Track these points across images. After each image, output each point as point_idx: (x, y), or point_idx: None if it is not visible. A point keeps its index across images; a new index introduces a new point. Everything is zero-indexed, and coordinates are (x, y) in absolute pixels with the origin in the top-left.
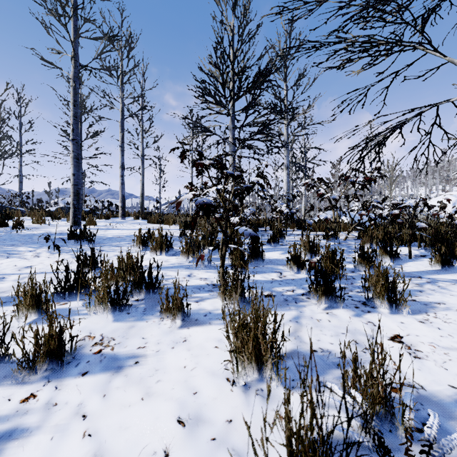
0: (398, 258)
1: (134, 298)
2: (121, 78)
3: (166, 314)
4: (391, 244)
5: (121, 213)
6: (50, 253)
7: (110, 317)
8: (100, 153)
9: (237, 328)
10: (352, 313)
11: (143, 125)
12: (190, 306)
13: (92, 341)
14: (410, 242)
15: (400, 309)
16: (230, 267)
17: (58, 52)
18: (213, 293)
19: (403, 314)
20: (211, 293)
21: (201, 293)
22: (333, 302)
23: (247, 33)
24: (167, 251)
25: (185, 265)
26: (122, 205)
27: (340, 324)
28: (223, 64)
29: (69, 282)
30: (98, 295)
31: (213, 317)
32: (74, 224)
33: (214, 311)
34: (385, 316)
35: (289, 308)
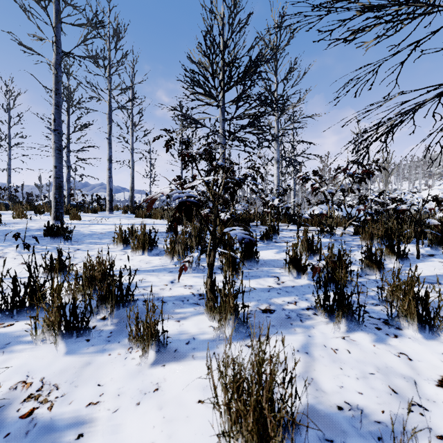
0: (407, 258)
1: (100, 316)
2: (109, 69)
3: (136, 343)
4: (399, 243)
5: (108, 207)
6: (18, 253)
7: (62, 347)
8: (88, 146)
9: (230, 397)
10: (375, 337)
11: (132, 118)
12: (167, 334)
13: (25, 392)
14: (418, 240)
15: (436, 333)
16: (220, 270)
17: (40, 38)
18: (199, 307)
19: (441, 340)
20: (197, 307)
21: (184, 307)
22: (349, 321)
23: (237, 23)
24: (150, 250)
25: (168, 268)
26: (110, 199)
27: (365, 357)
28: (213, 52)
29: (18, 296)
30: (47, 318)
31: (198, 346)
32: (56, 219)
33: (199, 336)
34: (418, 343)
35: (294, 329)
